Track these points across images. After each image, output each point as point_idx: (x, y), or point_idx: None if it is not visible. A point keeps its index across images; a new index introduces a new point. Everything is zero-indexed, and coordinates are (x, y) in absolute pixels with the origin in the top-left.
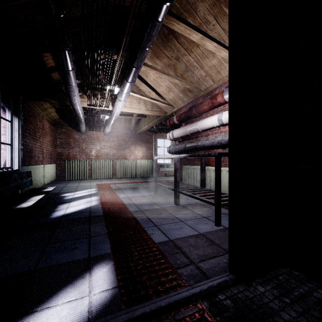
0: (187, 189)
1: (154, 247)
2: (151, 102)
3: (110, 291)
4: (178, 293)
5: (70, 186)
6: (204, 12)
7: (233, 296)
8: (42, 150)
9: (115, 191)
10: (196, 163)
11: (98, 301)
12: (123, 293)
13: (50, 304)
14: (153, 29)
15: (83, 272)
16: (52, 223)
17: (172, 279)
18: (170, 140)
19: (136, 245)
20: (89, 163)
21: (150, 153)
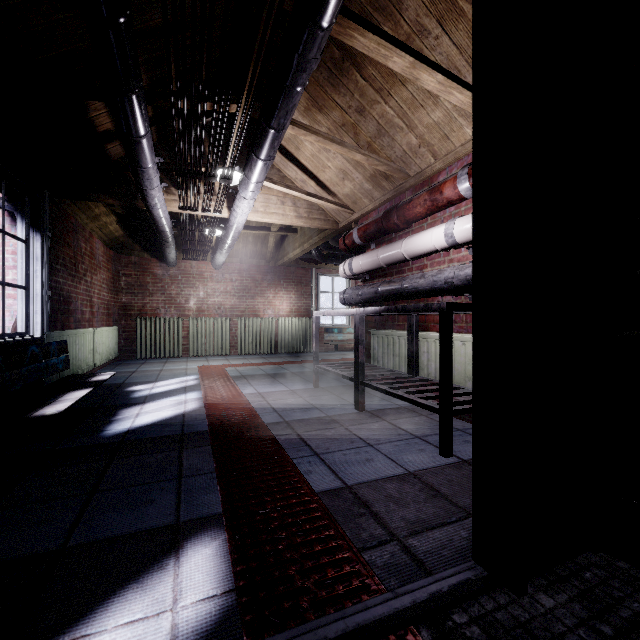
0: (381, 378)
1: (312, 501)
2: (306, 202)
3: (218, 599)
4: (365, 608)
5: (146, 371)
6: (416, 10)
7: (486, 617)
8: (90, 299)
9: (236, 381)
10: (399, 324)
11: (191, 624)
12: (246, 604)
13: (88, 629)
14: (310, 46)
15: (162, 557)
16: (105, 447)
17: (350, 573)
18: (345, 277)
19: (274, 497)
20: (184, 324)
21: (306, 304)
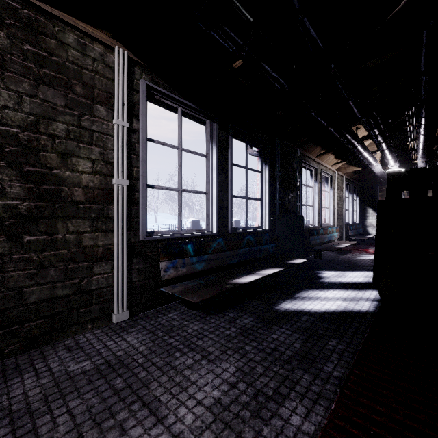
0: None
1: None
2: None
3: None
4: None
5: None
6: None
7: None
8: None
9: None
10: None
11: None
12: None
13: None
14: None
15: None
16: None
17: None
18: None
19: None
20: None
21: None
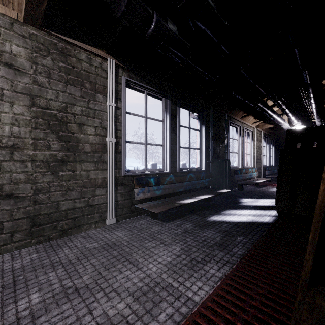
0: None
1: None
2: None
3: None
4: None
5: None
6: None
7: None
8: None
9: None
10: None
11: None
12: None
13: None
14: None
15: None
16: None
17: None
18: None
19: None
20: None
21: None
